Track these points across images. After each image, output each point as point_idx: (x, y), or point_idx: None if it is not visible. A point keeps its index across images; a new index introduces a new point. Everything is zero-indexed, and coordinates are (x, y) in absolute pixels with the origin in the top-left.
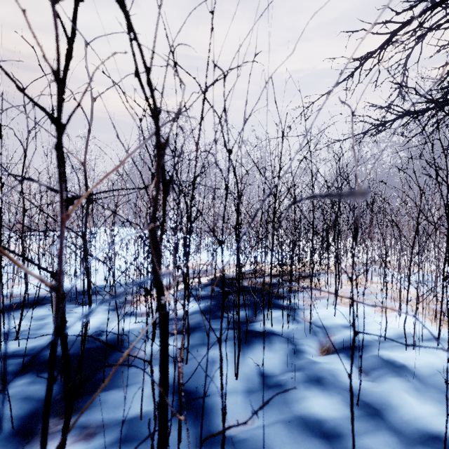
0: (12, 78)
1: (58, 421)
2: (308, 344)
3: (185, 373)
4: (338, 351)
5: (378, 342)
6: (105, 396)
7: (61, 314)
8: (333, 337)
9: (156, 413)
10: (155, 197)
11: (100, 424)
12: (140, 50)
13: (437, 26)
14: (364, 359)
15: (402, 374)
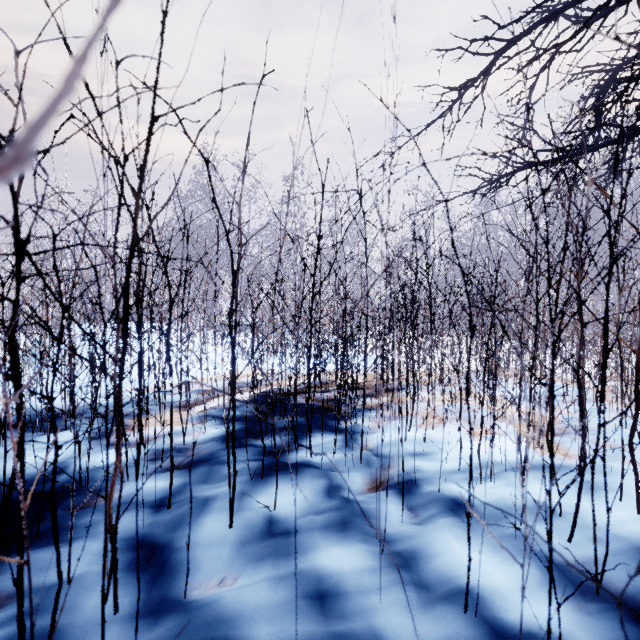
0: None
1: None
2: (351, 479)
3: (162, 521)
4: (391, 487)
5: (449, 473)
6: (33, 554)
7: None
8: (392, 469)
9: (97, 574)
10: None
11: (13, 592)
12: None
13: (553, 46)
14: (420, 496)
15: (460, 513)
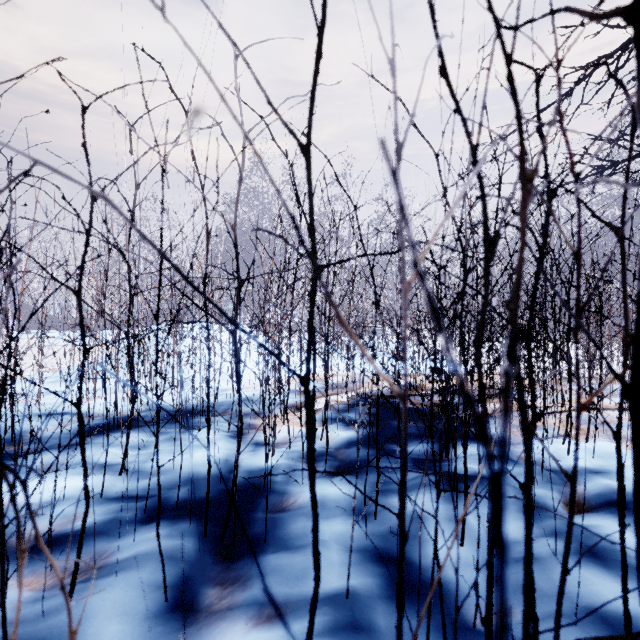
0: (262, 87)
1: (221, 594)
2: (548, 496)
3: (379, 533)
4: (598, 509)
5: None
6: (276, 560)
7: (309, 440)
8: (580, 487)
9: (364, 590)
10: (518, 258)
11: (283, 601)
12: (497, 28)
13: None
14: None
15: None
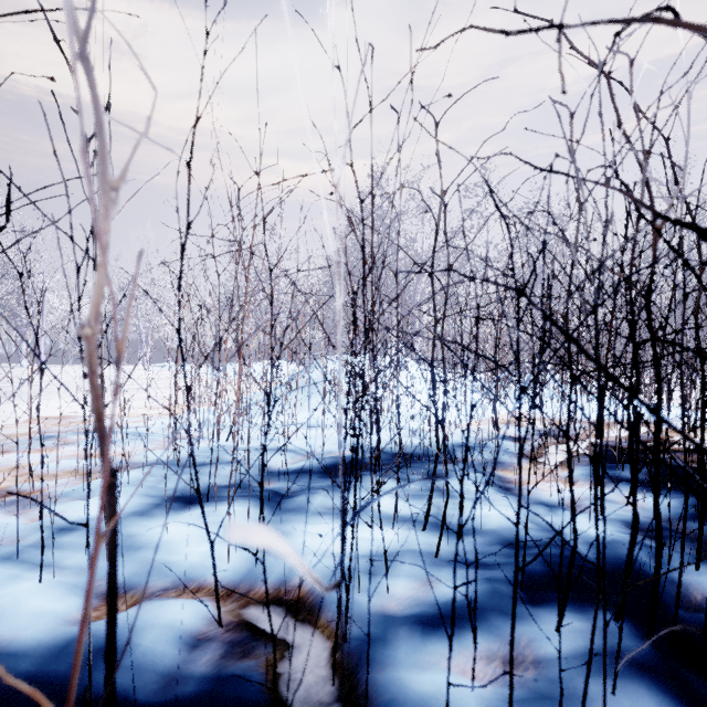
0: None
1: None
2: None
3: None
4: None
5: None
6: None
7: None
8: None
9: None
10: None
11: None
12: None
13: None
14: None
15: None
